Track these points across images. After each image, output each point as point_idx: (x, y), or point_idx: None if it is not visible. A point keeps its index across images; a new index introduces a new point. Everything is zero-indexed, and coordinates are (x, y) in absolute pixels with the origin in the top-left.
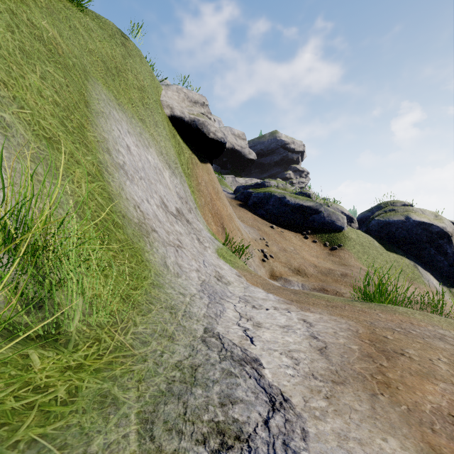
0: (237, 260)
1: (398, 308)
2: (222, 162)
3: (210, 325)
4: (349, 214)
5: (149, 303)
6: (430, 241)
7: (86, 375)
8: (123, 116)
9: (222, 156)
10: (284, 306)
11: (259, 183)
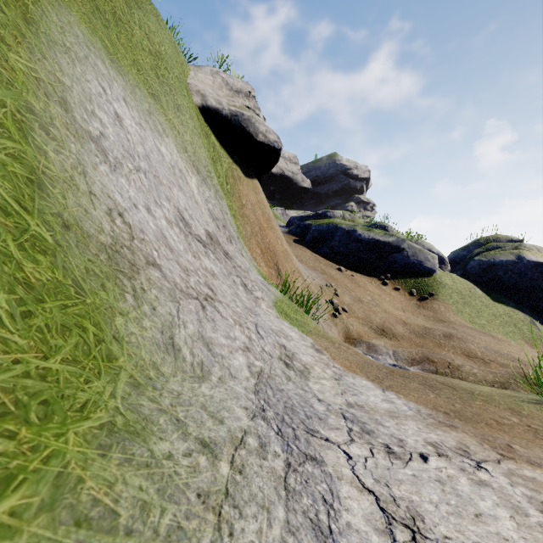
0: (306, 319)
1: None
2: (269, 192)
3: None
4: (438, 253)
5: None
6: None
7: None
8: (118, 78)
9: (269, 184)
10: (447, 435)
11: (320, 213)
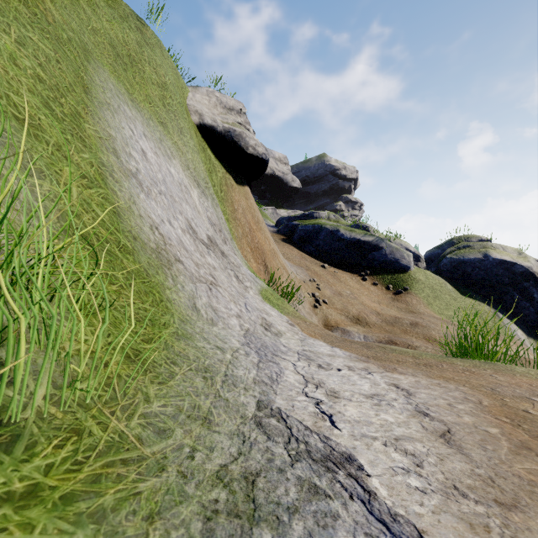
0: (286, 305)
1: (514, 367)
2: (260, 191)
3: (264, 395)
4: (415, 251)
5: (170, 364)
6: (513, 284)
7: (43, 512)
8: (138, 115)
9: (260, 183)
10: (360, 364)
11: (307, 214)
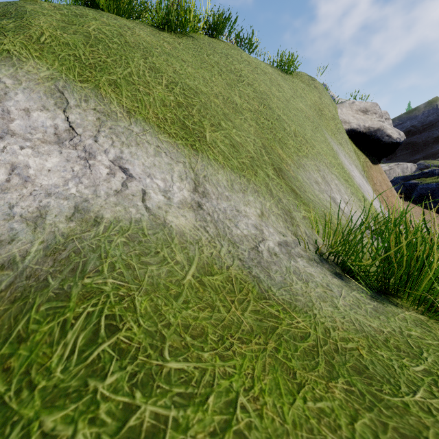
0: None
1: None
2: None
3: None
4: None
5: None
6: None
7: None
8: (336, 146)
9: None
10: None
11: (426, 172)
